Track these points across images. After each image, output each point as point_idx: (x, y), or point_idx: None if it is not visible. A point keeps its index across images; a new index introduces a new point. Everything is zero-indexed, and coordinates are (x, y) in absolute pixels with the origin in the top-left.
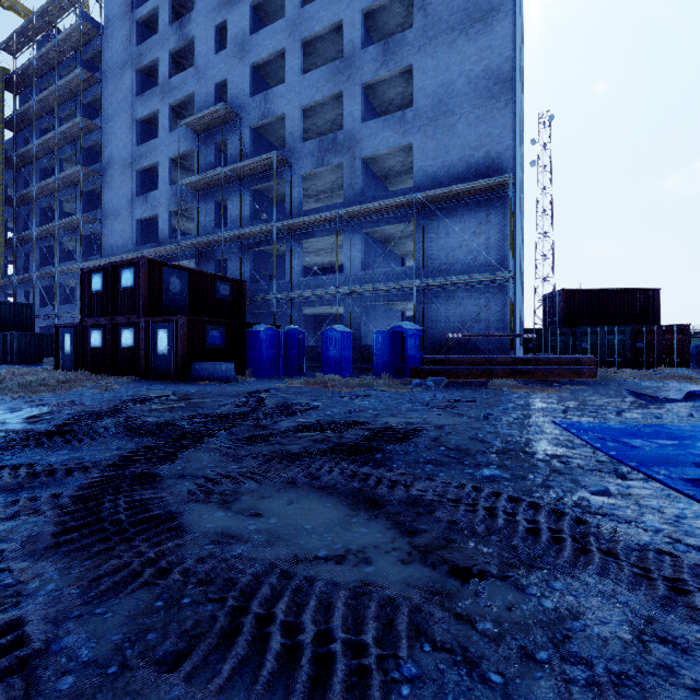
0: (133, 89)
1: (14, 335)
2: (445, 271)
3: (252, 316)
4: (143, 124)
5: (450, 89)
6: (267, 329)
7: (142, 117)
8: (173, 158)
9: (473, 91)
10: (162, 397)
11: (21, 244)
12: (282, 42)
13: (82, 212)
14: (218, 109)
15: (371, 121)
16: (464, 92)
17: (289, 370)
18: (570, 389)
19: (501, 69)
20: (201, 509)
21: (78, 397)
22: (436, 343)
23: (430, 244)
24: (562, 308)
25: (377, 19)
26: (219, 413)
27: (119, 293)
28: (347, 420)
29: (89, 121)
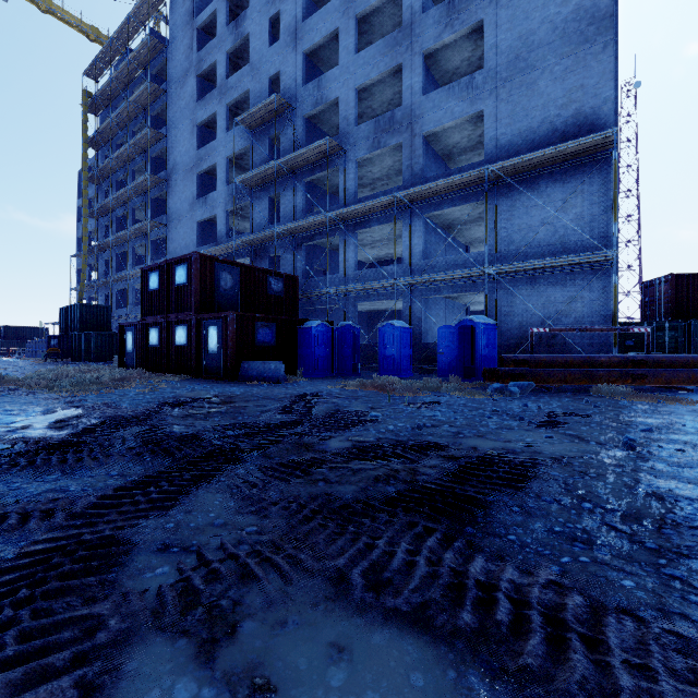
0: (194, 95)
1: (92, 334)
2: (523, 256)
3: (305, 313)
4: (203, 128)
5: (529, 40)
6: (319, 326)
7: (202, 121)
8: (229, 158)
9: (559, 38)
10: (202, 400)
11: (102, 252)
12: (336, 22)
13: (151, 218)
14: (271, 102)
15: (433, 92)
16: (547, 41)
17: (342, 369)
18: None
19: (597, 5)
20: (158, 659)
21: (119, 398)
22: (512, 340)
23: (504, 225)
24: (670, 298)
25: None
26: (257, 423)
27: (173, 291)
28: (417, 440)
29: (155, 131)
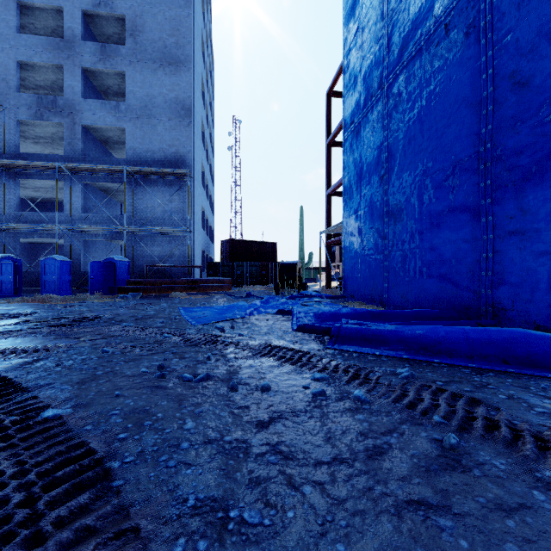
0: None
1: None
2: (150, 222)
3: None
4: None
5: (153, 100)
6: None
7: None
8: None
9: (168, 108)
10: None
11: None
12: None
13: None
14: None
15: (90, 100)
16: (162, 106)
17: (3, 292)
18: (212, 296)
19: (185, 102)
20: None
21: None
22: (143, 271)
23: (139, 202)
24: (229, 250)
25: (97, 20)
26: None
27: None
28: (59, 317)
29: None
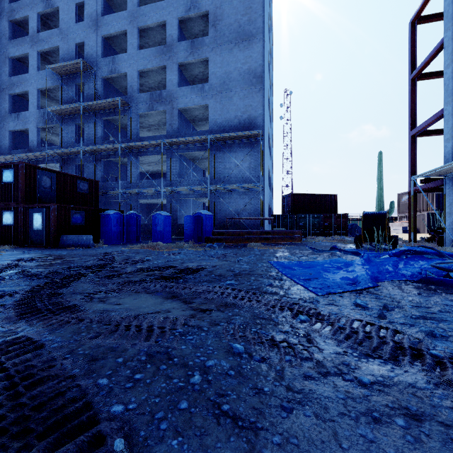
0: (6, 34)
1: None
2: (227, 181)
3: (103, 204)
4: (15, 61)
5: (229, 76)
6: (115, 213)
7: (14, 56)
8: (41, 89)
9: (242, 79)
10: (43, 257)
11: None
12: (125, 25)
13: None
14: (77, 62)
15: (183, 87)
16: (237, 79)
17: (130, 239)
18: (287, 247)
19: (257, 70)
20: (90, 304)
21: None
22: (222, 223)
23: (218, 165)
24: (291, 204)
25: (188, 24)
26: (86, 265)
27: (0, 186)
28: (166, 265)
29: None
